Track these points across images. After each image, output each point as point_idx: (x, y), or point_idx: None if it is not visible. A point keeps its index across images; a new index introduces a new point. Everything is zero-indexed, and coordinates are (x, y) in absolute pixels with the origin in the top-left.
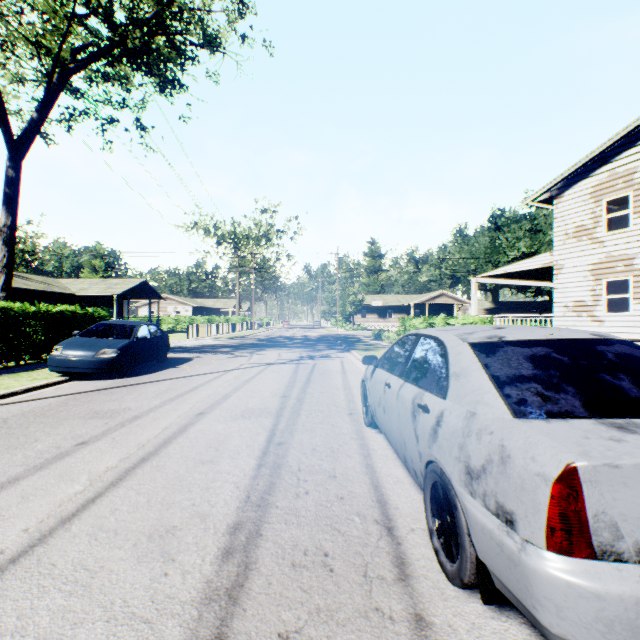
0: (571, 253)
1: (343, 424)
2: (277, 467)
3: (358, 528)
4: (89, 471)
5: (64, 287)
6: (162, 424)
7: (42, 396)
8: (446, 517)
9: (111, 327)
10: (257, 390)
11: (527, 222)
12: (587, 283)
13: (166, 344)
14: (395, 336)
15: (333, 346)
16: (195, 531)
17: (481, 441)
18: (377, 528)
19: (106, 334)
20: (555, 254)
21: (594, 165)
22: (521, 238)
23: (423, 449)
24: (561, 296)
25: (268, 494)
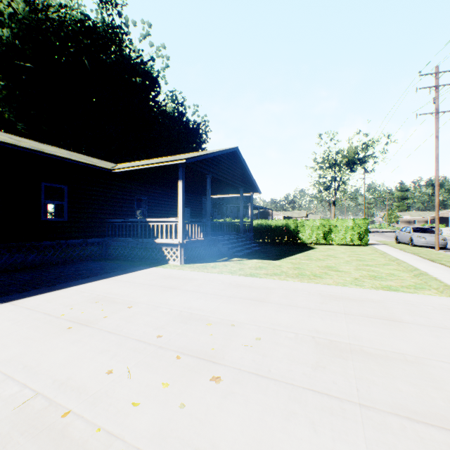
0: None
1: None
2: None
3: None
4: None
5: None
6: None
7: None
8: None
9: None
10: None
11: None
12: None
13: None
14: None
15: None
16: None
17: None
18: None
19: None
20: None
21: None
22: None
23: None
24: None
25: None
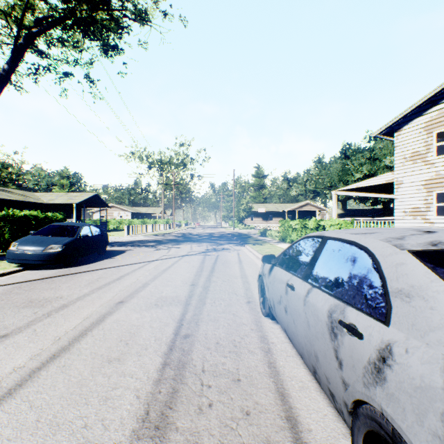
0: (408, 172)
1: (243, 313)
2: (181, 367)
3: None
4: None
5: (37, 198)
6: (84, 314)
7: None
8: None
9: (60, 227)
10: (171, 279)
11: (367, 153)
12: (421, 194)
13: (105, 240)
14: (276, 234)
15: (231, 241)
16: None
17: None
18: None
19: (55, 233)
20: (396, 173)
21: (426, 106)
22: (364, 164)
23: (352, 381)
24: (400, 204)
25: (169, 408)
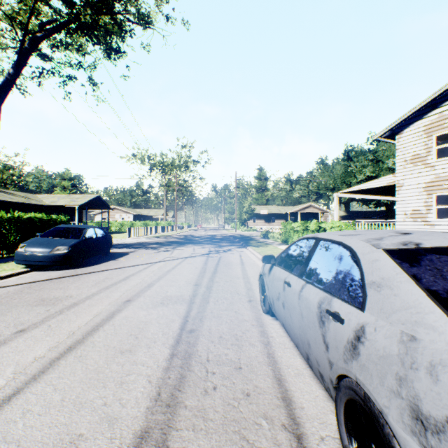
0: (409, 175)
1: (244, 311)
2: (188, 357)
3: (267, 437)
4: (17, 362)
5: (40, 200)
6: (94, 311)
7: (4, 285)
8: (370, 446)
9: (65, 229)
10: (175, 279)
11: (370, 154)
12: (421, 197)
13: (109, 242)
14: (278, 236)
15: (233, 243)
16: (100, 442)
17: (439, 383)
18: (286, 437)
19: (61, 235)
20: (397, 175)
21: (427, 109)
22: (366, 166)
23: (335, 360)
24: (401, 206)
25: (178, 390)
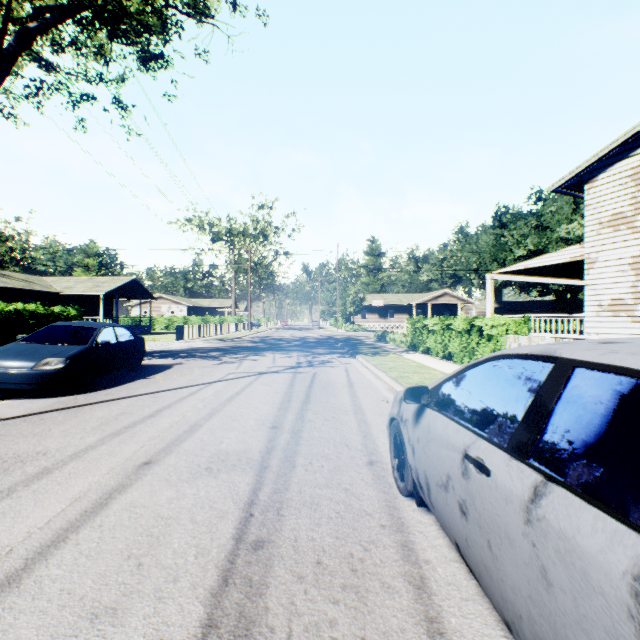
0: (606, 245)
1: (363, 488)
2: (243, 635)
3: None
4: None
5: (47, 285)
6: (74, 489)
7: None
8: None
9: (65, 330)
10: (239, 415)
11: (533, 219)
12: (626, 278)
13: (139, 349)
14: (402, 338)
15: (334, 349)
16: None
17: None
18: None
19: (56, 339)
20: (586, 246)
21: (635, 143)
22: (528, 235)
23: None
24: (594, 294)
25: None
